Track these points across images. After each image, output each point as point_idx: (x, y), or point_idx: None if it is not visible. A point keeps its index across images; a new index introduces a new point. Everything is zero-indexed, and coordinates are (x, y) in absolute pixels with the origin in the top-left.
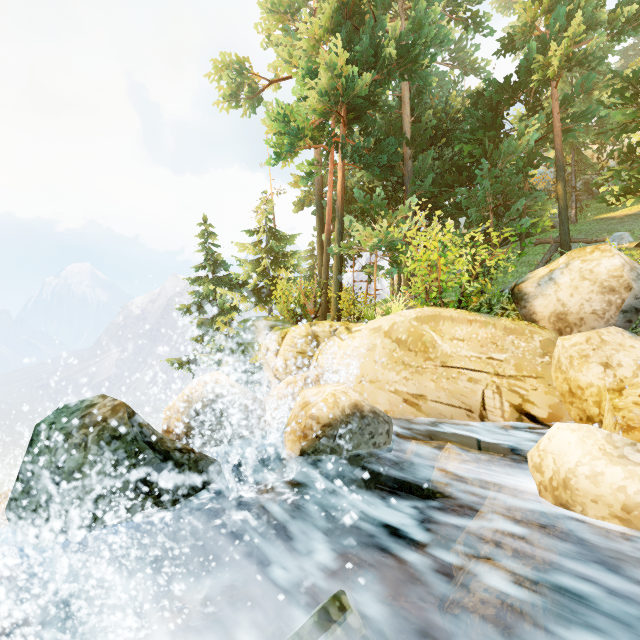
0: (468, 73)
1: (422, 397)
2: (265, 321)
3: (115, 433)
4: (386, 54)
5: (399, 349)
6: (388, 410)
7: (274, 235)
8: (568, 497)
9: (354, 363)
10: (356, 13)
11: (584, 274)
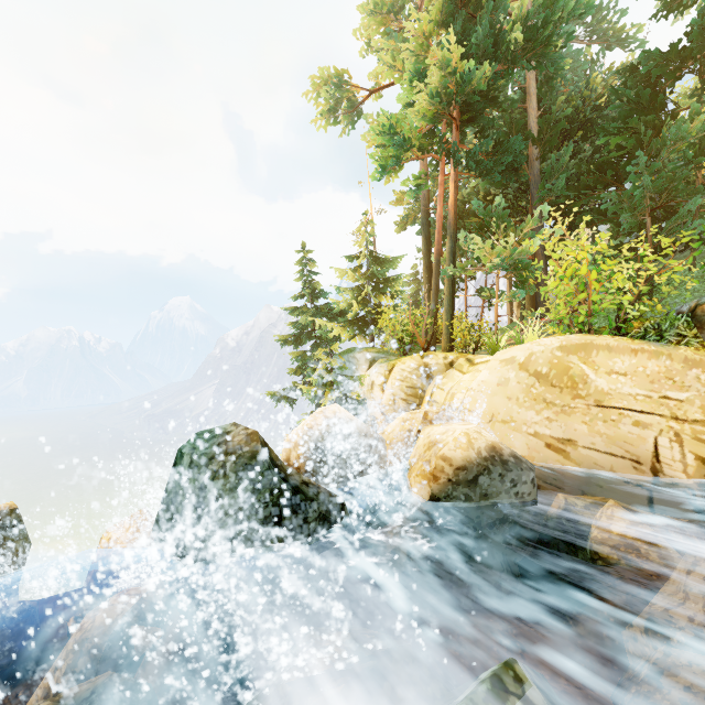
0: (610, 47)
1: (570, 442)
2: (366, 353)
3: (251, 462)
4: (510, 39)
5: (539, 384)
6: (526, 456)
7: (375, 259)
8: None
9: (481, 400)
10: None
11: None
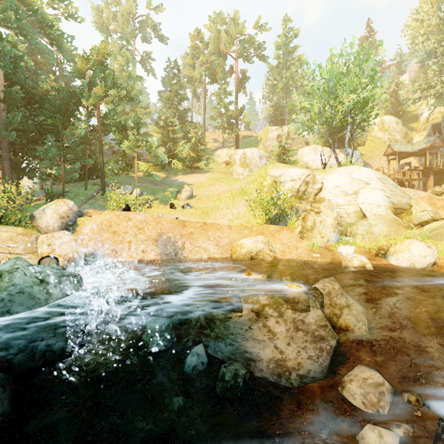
0: (70, 61)
1: None
2: None
3: None
4: None
5: None
6: None
7: None
8: None
9: None
10: None
11: (55, 210)
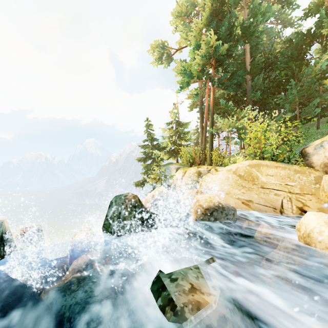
0: (286, 26)
1: (251, 201)
2: (175, 165)
3: (135, 205)
4: (235, 33)
5: (240, 179)
6: (234, 206)
7: (179, 124)
8: (309, 240)
9: (218, 185)
10: (220, 12)
11: None
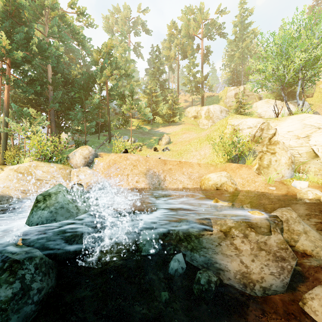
0: (89, 55)
1: (28, 190)
2: None
3: None
4: (31, 49)
5: (21, 175)
6: (14, 196)
7: None
8: None
9: (1, 182)
10: (17, 15)
11: (81, 153)
